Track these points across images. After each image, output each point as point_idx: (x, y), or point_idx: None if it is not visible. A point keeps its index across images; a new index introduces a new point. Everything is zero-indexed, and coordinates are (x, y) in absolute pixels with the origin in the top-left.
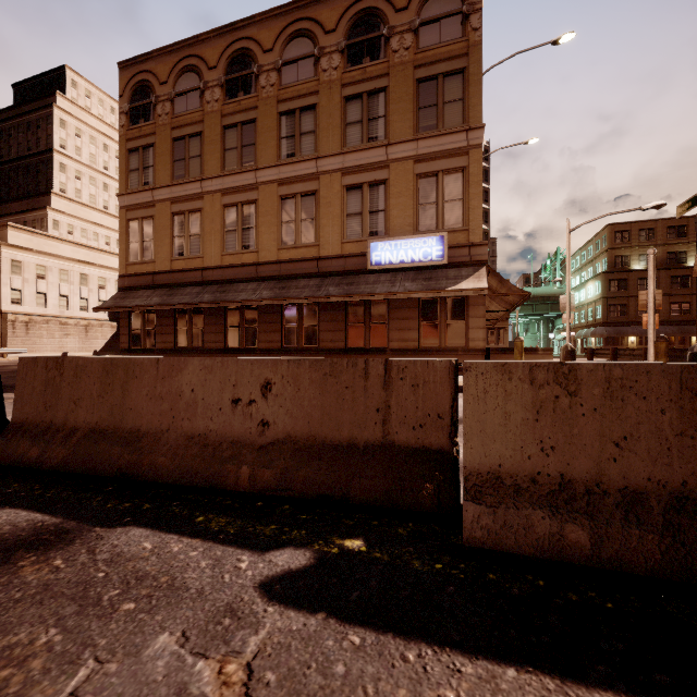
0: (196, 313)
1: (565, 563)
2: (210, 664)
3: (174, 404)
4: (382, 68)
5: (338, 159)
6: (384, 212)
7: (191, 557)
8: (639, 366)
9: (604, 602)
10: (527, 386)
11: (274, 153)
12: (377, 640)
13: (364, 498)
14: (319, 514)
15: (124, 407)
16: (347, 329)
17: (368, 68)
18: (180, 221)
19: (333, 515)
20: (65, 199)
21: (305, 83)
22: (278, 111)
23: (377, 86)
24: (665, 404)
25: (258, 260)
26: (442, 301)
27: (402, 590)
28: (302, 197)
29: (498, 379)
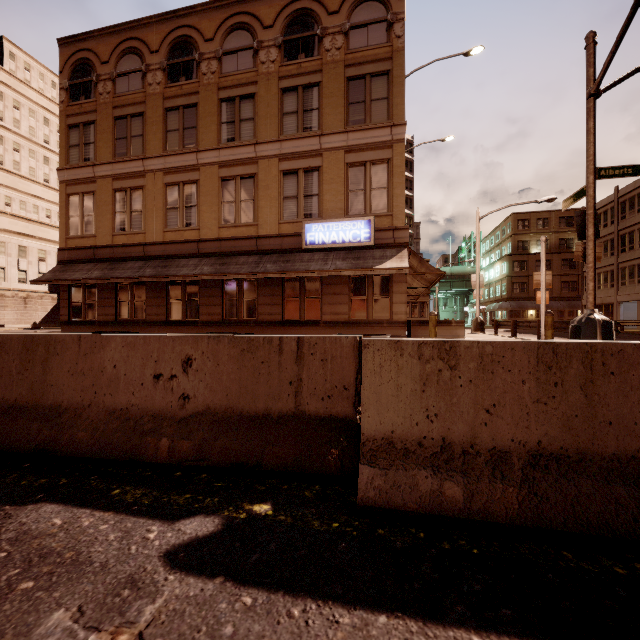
0: (138, 286)
1: (442, 516)
2: (102, 637)
3: (96, 380)
4: (316, 64)
5: (275, 146)
6: (318, 197)
7: (100, 530)
8: (506, 343)
9: (471, 549)
10: (416, 361)
11: (215, 136)
12: (268, 600)
13: (275, 464)
14: (234, 481)
15: (45, 384)
16: (284, 303)
17: (303, 63)
18: (121, 197)
19: (247, 482)
20: (3, 171)
21: (244, 73)
22: (218, 97)
23: (311, 81)
24: (526, 376)
25: (199, 237)
26: (370, 278)
27: (299, 550)
28: (241, 179)
29: (391, 355)
